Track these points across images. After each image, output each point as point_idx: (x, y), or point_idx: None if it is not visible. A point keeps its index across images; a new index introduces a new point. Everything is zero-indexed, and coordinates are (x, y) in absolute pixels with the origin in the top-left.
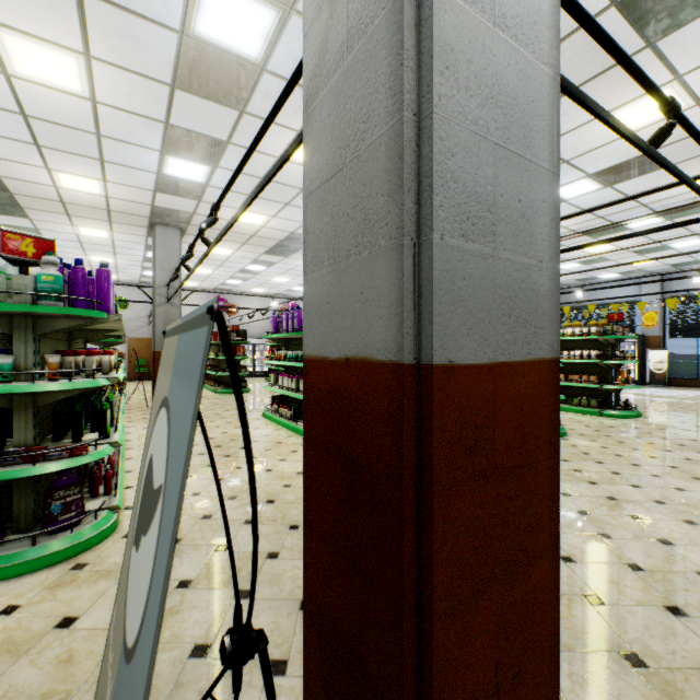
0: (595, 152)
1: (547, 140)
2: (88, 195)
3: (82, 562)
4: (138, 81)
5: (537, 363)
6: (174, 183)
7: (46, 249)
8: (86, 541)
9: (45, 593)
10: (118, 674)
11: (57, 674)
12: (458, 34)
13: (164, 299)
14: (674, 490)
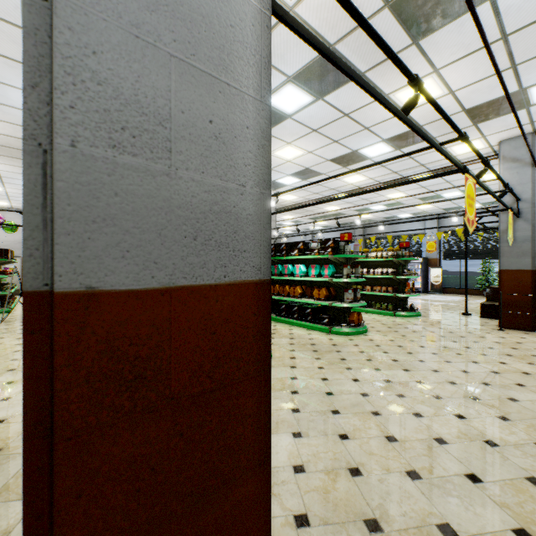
0: (386, 123)
1: (252, 68)
2: None
3: None
4: None
5: (238, 286)
6: None
7: None
8: None
9: None
10: None
11: None
12: None
13: None
14: (431, 372)
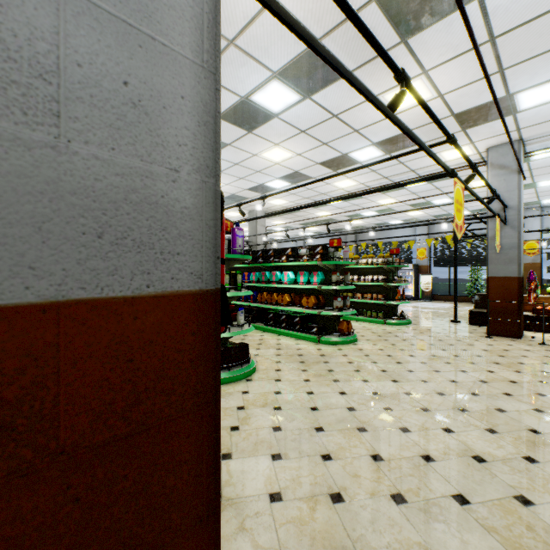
0: (376, 125)
1: (190, 23)
2: None
3: None
4: None
5: (168, 298)
6: None
7: None
8: None
9: None
10: None
11: None
12: None
13: None
14: (420, 382)
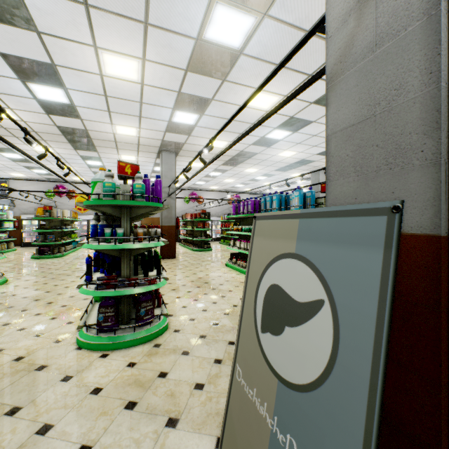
0: None
1: None
2: (129, 137)
3: (158, 343)
4: (168, 70)
5: None
6: (177, 126)
7: (135, 170)
8: (157, 332)
9: (145, 358)
10: (281, 398)
11: (169, 401)
12: None
13: (167, 194)
14: None
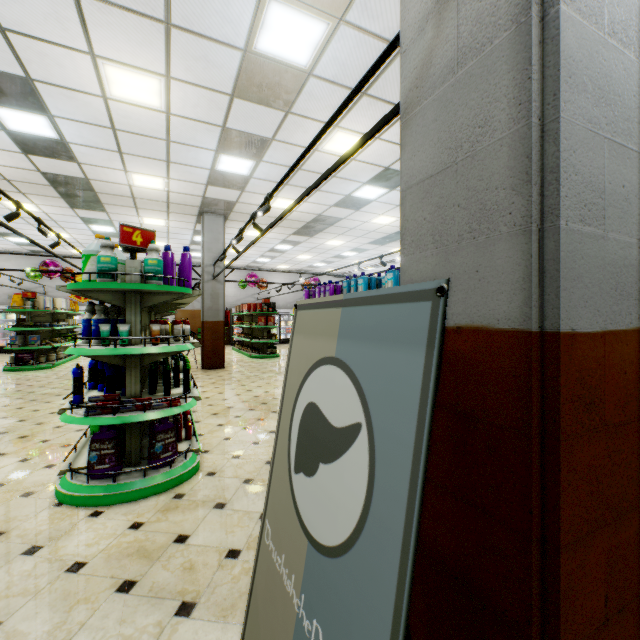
0: None
1: None
2: (153, 190)
3: (180, 493)
4: (205, 94)
5: (636, 332)
6: (223, 177)
7: (149, 239)
8: (181, 476)
9: (159, 515)
10: (309, 568)
11: (185, 577)
12: (578, 46)
13: (211, 276)
14: None
